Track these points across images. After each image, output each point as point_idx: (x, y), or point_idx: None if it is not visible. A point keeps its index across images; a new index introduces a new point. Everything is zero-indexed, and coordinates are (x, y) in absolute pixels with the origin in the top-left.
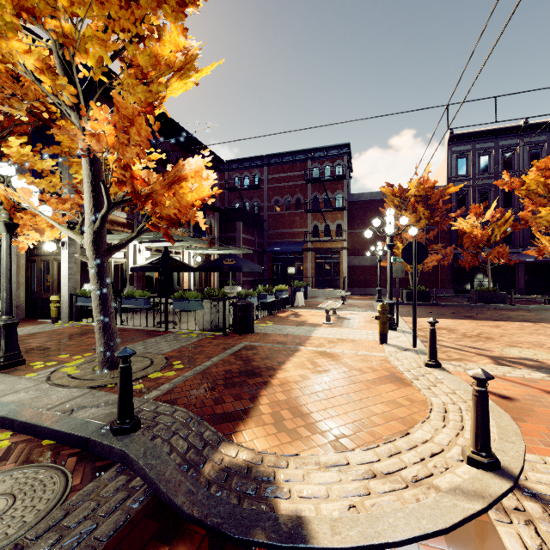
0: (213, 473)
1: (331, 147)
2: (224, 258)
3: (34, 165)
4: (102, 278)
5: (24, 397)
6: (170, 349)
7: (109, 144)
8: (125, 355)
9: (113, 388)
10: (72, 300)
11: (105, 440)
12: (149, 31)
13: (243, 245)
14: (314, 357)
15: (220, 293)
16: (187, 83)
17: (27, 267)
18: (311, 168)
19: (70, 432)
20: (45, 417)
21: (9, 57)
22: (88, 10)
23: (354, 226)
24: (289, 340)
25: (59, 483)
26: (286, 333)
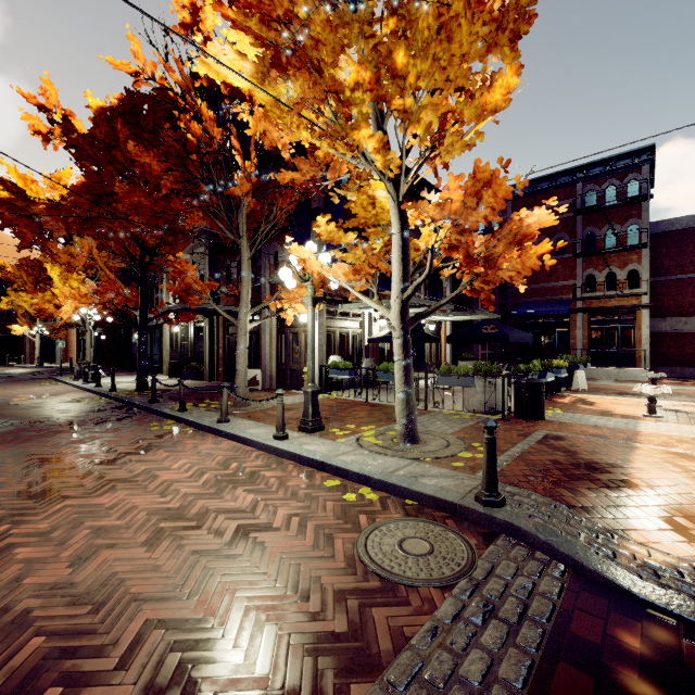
0: (634, 566)
1: (618, 156)
2: (481, 325)
3: (340, 240)
4: (407, 348)
5: (357, 459)
6: (453, 429)
7: (451, 211)
8: (494, 426)
9: (429, 462)
10: (321, 372)
11: (479, 509)
12: (482, 82)
13: (481, 308)
14: (671, 458)
15: (493, 368)
16: (482, 124)
17: (278, 339)
18: (584, 193)
19: (435, 496)
20: (397, 479)
21: (357, 145)
22: (430, 81)
23: (660, 271)
24: (606, 434)
25: (459, 539)
26: (594, 424)
